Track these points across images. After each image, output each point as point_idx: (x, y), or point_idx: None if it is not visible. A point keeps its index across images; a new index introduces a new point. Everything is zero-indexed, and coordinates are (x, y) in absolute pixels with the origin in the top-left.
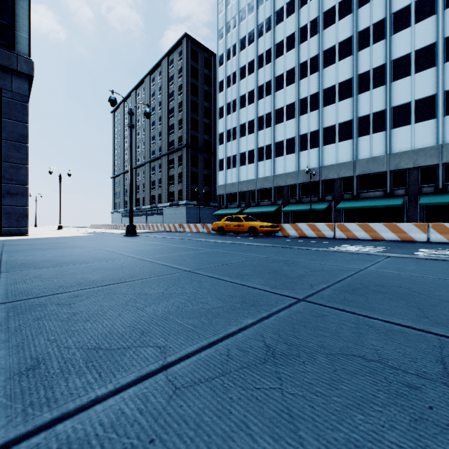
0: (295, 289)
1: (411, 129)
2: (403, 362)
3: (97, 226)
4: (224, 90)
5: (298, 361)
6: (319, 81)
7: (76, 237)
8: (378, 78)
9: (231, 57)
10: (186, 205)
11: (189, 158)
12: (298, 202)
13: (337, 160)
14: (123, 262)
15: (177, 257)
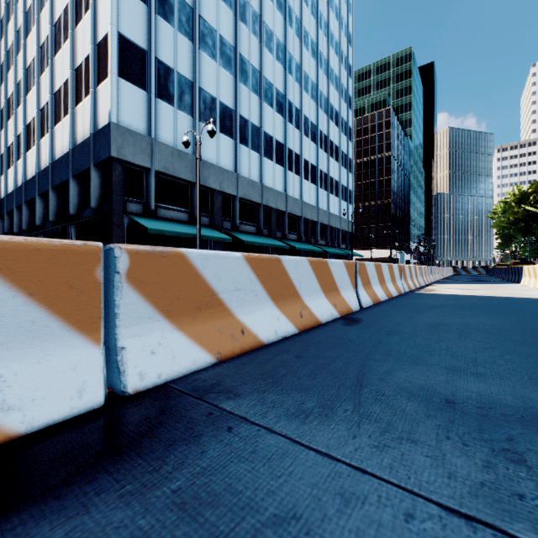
0: None
1: (334, 199)
2: None
3: None
4: None
5: None
6: (302, 100)
7: None
8: (325, 144)
9: None
10: None
11: None
12: (285, 237)
13: (310, 200)
14: None
15: None
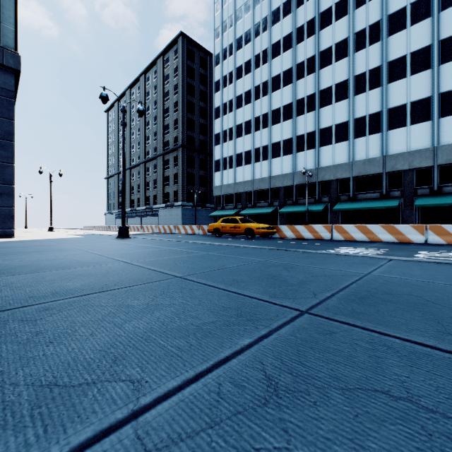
0: (297, 298)
1: (407, 131)
2: (439, 400)
3: (90, 227)
4: (221, 90)
5: (308, 401)
6: (316, 82)
7: (65, 239)
8: (374, 79)
9: (228, 57)
10: (182, 207)
11: (184, 158)
12: (295, 203)
13: (334, 161)
14: (109, 266)
15: (169, 261)
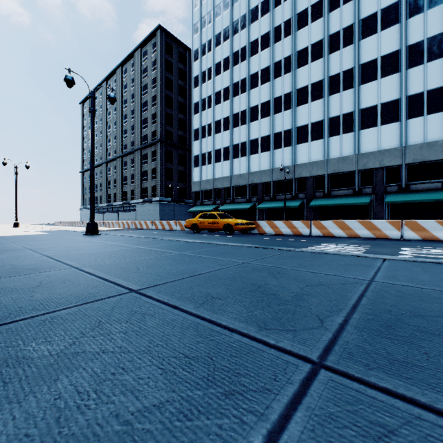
0: (298, 330)
1: (377, 131)
2: None
3: (62, 223)
4: (199, 86)
5: None
6: (292, 81)
7: (23, 236)
8: (347, 80)
9: (207, 53)
10: (160, 202)
11: (163, 153)
12: (272, 199)
13: (310, 159)
14: (47, 274)
15: (131, 264)
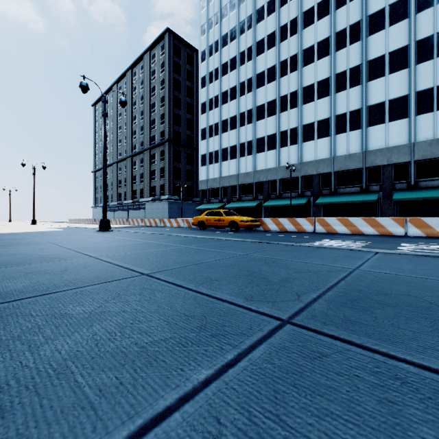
0: (277, 301)
1: (385, 127)
2: None
3: (75, 221)
4: (206, 86)
5: None
6: (299, 79)
7: (42, 232)
8: (354, 77)
9: (213, 54)
10: (169, 200)
11: (171, 153)
12: (278, 197)
13: (316, 156)
14: (71, 262)
15: (142, 255)
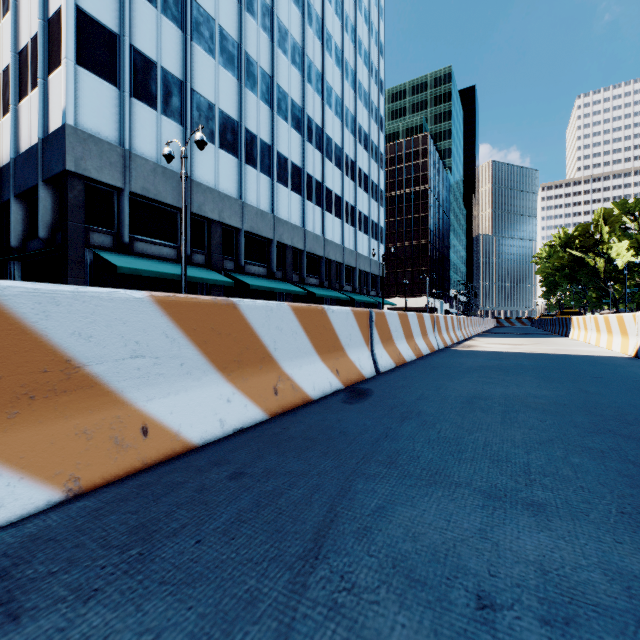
0: None
1: (362, 237)
2: None
3: None
4: None
5: None
6: (324, 116)
7: None
8: (352, 171)
9: None
10: None
11: None
12: (303, 282)
13: (334, 238)
14: None
15: None
